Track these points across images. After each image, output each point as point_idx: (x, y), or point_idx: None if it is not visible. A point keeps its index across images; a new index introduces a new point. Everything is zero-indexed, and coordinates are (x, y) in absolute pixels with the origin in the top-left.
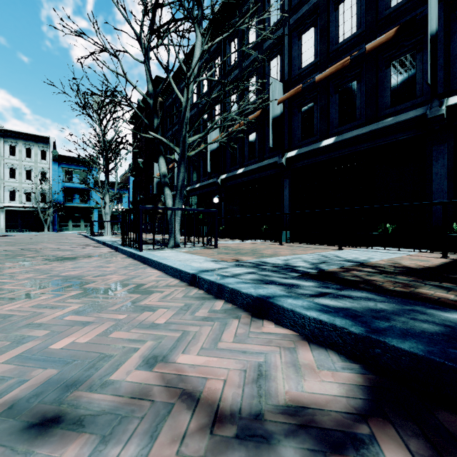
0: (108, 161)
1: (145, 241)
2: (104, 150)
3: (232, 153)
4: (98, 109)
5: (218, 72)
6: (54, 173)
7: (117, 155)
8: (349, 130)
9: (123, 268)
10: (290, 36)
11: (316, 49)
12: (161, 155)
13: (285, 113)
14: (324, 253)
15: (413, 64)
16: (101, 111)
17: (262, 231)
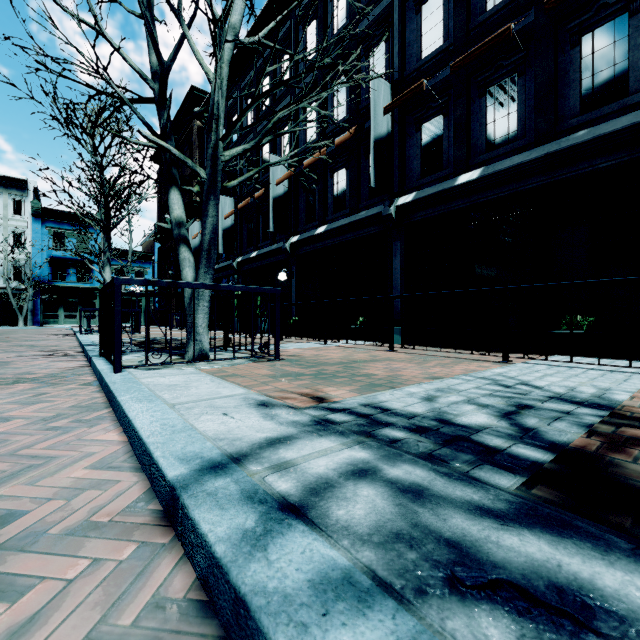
0: (108, 212)
1: (159, 344)
2: (101, 194)
3: (308, 202)
4: (91, 129)
5: (287, 76)
6: (35, 235)
7: (123, 203)
8: (504, 157)
9: (43, 421)
10: (403, 8)
11: (447, 26)
12: (174, 185)
13: (394, 133)
14: (488, 372)
15: (622, 37)
16: (94, 130)
17: (357, 326)
